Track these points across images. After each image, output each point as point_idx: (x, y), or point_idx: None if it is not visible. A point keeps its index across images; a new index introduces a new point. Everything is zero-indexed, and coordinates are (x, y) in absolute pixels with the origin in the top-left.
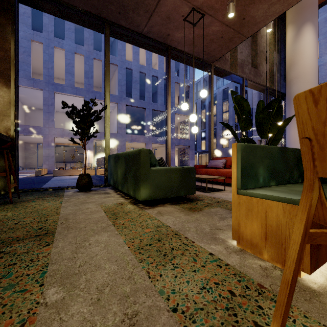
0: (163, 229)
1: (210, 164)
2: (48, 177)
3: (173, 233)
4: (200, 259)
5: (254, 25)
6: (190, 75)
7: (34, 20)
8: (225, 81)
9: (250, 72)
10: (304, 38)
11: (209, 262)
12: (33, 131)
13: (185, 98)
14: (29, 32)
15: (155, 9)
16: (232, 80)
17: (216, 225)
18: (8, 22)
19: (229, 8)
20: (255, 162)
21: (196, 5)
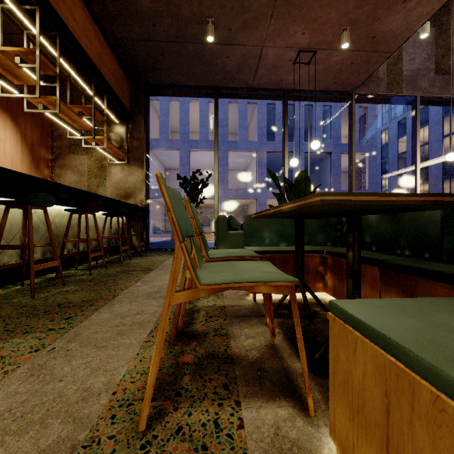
0: None
1: None
2: None
3: None
4: None
5: (395, 37)
6: None
7: None
8: None
9: (431, 84)
10: None
11: None
12: None
13: (360, 127)
14: None
15: (258, 65)
16: (399, 103)
17: None
18: (142, 118)
19: (341, 40)
20: (259, 227)
21: (302, 47)
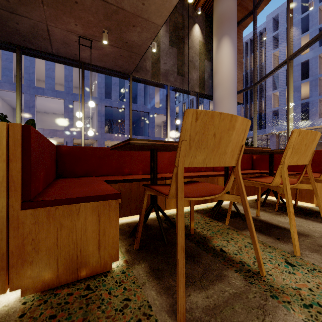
0: None
1: None
2: None
3: None
4: None
5: (139, 46)
6: None
7: None
8: None
9: (175, 80)
10: (222, 49)
11: None
12: None
13: None
14: None
15: (50, 37)
16: (161, 87)
17: None
18: None
19: (102, 37)
20: None
21: (80, 34)
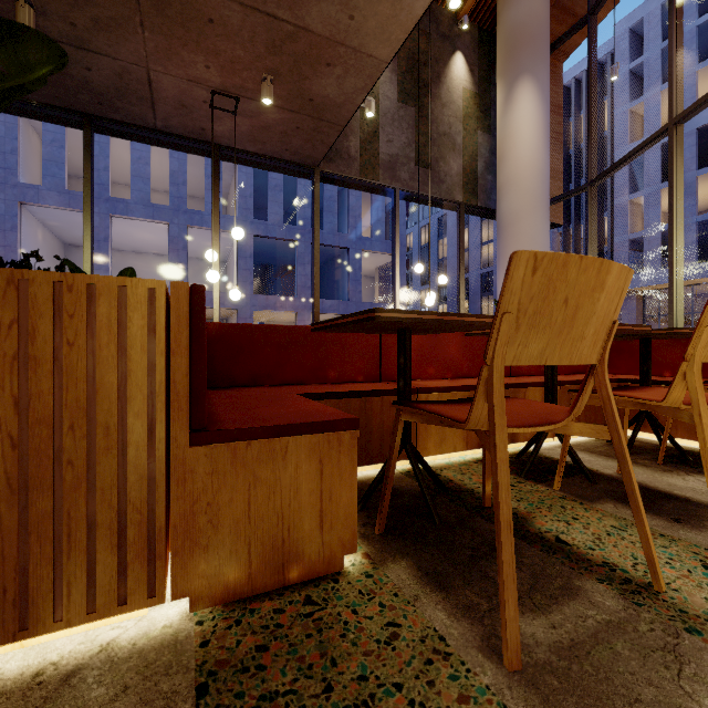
0: None
1: None
2: None
3: None
4: None
5: (338, 108)
6: None
7: None
8: None
9: (412, 177)
10: (518, 107)
11: None
12: None
13: (388, 217)
14: None
15: (152, 95)
16: (381, 194)
17: None
18: None
19: (262, 91)
20: None
21: (215, 87)
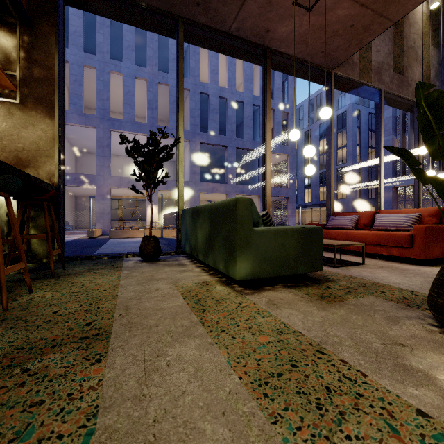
0: (291, 337)
1: (332, 223)
2: (103, 240)
3: (314, 349)
4: (405, 429)
5: None
6: (290, 97)
7: (86, 40)
8: (340, 103)
9: (391, 80)
10: None
11: (432, 440)
12: (86, 181)
13: (282, 130)
14: (81, 56)
15: None
16: (361, 96)
17: (388, 334)
18: (52, 30)
19: None
20: None
21: None
